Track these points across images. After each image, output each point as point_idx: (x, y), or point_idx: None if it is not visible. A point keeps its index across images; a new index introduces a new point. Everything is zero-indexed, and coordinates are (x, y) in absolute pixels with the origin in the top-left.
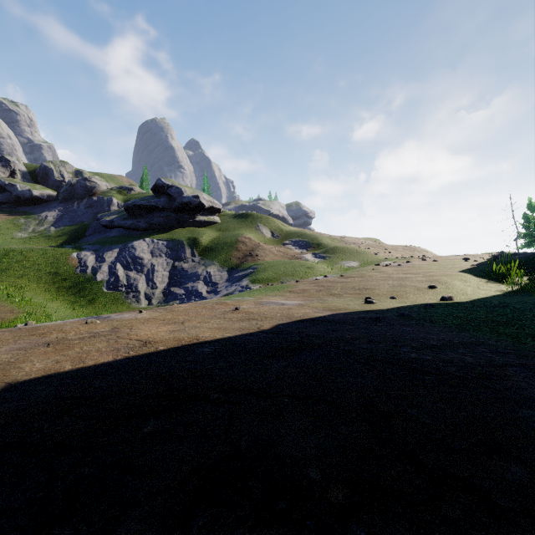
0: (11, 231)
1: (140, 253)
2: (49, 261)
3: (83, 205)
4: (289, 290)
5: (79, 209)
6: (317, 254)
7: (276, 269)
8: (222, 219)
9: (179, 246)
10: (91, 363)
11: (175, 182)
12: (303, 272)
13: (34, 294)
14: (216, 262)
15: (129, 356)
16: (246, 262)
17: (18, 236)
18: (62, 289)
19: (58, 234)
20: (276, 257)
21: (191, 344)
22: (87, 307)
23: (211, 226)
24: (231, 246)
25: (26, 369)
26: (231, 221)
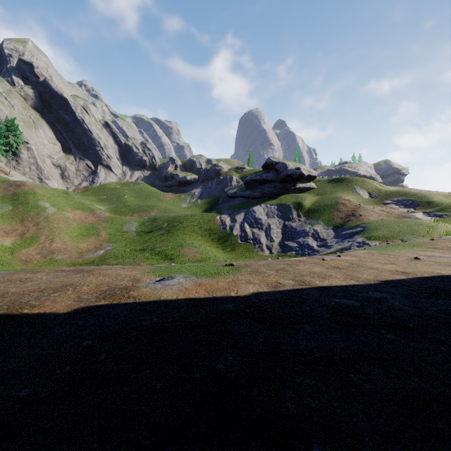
0: (179, 203)
1: (259, 215)
2: (205, 221)
3: (214, 183)
4: (431, 247)
5: (212, 186)
6: (429, 213)
7: (389, 228)
8: (318, 184)
9: (287, 209)
10: (398, 278)
11: (280, 159)
12: (422, 230)
13: (201, 243)
14: (321, 222)
15: (414, 277)
16: (350, 222)
17: (183, 206)
18: (214, 240)
19: (202, 204)
20: (380, 217)
21: (445, 275)
22: (231, 252)
23: (309, 192)
24: (331, 207)
25: (366, 277)
26: (326, 185)
